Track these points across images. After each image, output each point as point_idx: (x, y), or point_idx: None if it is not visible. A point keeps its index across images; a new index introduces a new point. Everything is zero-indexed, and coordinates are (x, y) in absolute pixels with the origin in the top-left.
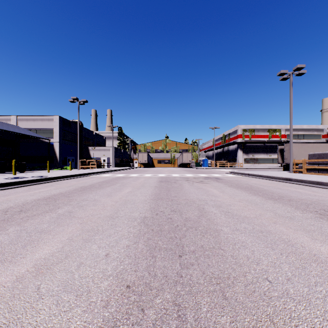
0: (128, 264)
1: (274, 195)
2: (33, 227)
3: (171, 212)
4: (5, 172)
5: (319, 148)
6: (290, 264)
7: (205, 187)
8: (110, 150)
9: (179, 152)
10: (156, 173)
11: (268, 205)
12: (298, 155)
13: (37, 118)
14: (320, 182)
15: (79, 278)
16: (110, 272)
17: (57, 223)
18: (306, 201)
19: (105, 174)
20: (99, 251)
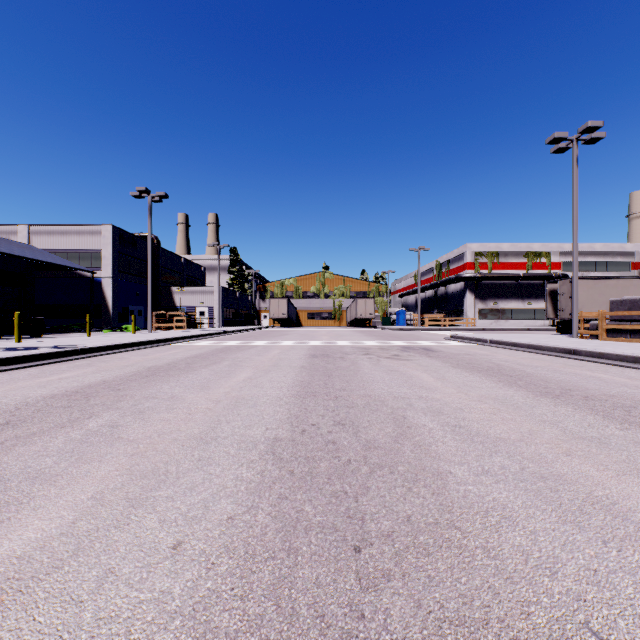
0: (227, 576)
1: (551, 385)
2: (21, 465)
3: (335, 426)
4: (4, 337)
5: (629, 289)
6: (634, 574)
7: (405, 369)
8: (214, 294)
9: (350, 298)
10: (303, 340)
11: (544, 409)
12: (587, 303)
13: (68, 229)
14: (639, 358)
15: (92, 623)
16: (178, 604)
17: (78, 455)
18: (621, 399)
19: (202, 341)
20: (159, 534)
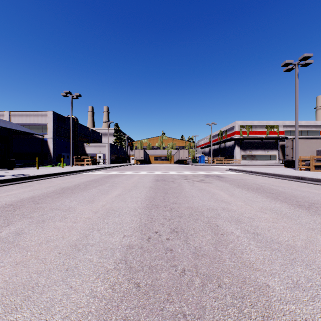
0: None
1: (300, 200)
2: None
3: (171, 234)
4: None
5: None
6: None
7: (209, 188)
8: (106, 147)
9: (176, 149)
10: (152, 171)
11: (306, 218)
12: (301, 151)
13: (30, 113)
14: None
15: None
16: None
17: None
18: None
19: (98, 171)
20: None
